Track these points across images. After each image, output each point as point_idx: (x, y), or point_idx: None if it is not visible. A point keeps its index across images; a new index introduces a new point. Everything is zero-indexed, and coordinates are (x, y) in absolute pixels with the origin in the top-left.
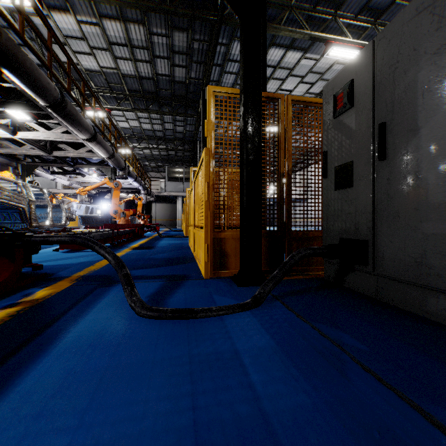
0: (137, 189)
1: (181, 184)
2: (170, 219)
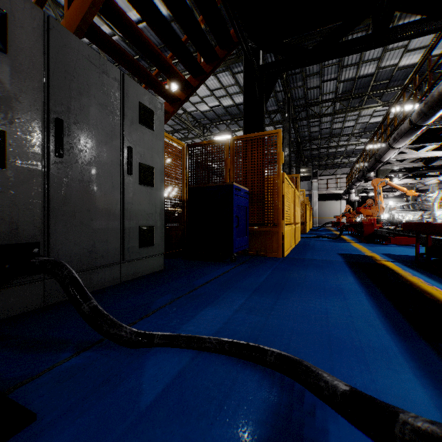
0: None
1: None
2: None
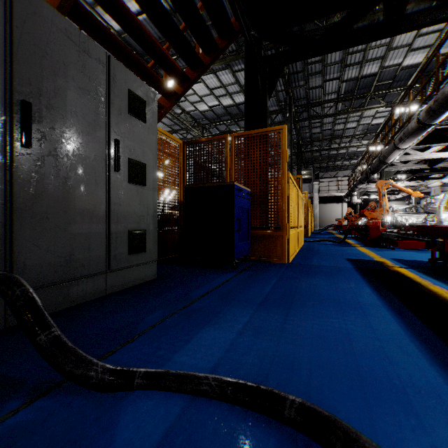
0: None
1: None
2: None
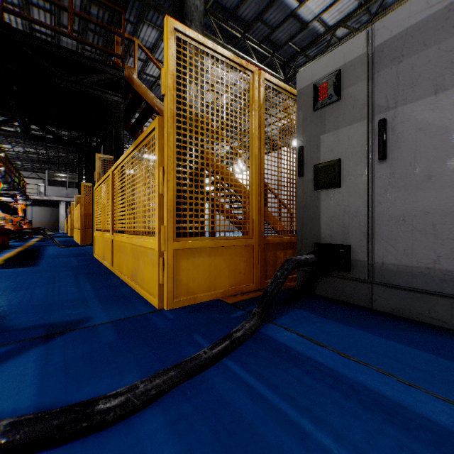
0: (14, 194)
1: (64, 189)
2: (50, 223)
